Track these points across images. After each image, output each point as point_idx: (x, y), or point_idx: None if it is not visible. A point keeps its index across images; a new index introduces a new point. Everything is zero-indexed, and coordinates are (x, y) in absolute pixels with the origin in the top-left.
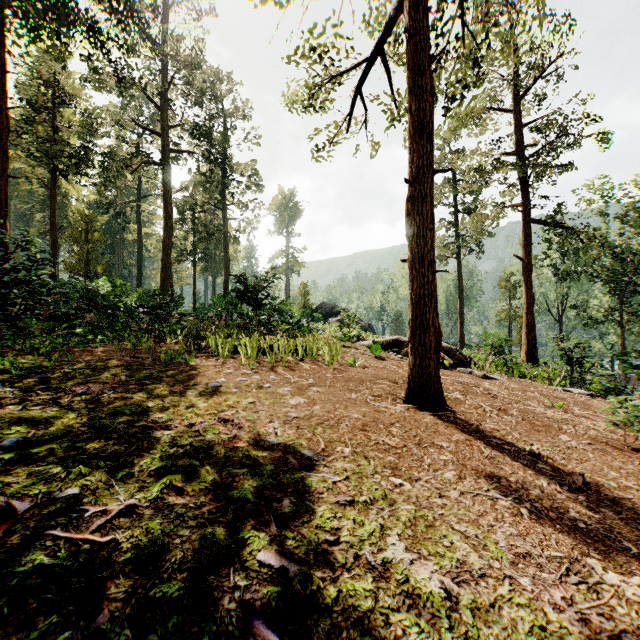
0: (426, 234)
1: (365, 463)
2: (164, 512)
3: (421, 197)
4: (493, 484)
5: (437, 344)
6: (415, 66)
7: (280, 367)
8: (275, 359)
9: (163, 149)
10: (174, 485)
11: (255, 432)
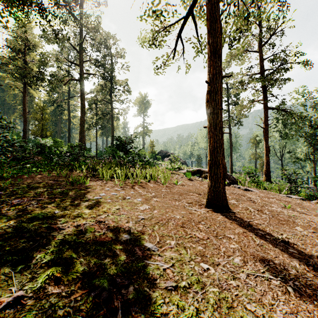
0: (218, 112)
1: (184, 252)
2: (42, 301)
3: (215, 91)
4: (266, 266)
5: (224, 174)
6: (211, 17)
7: (136, 186)
8: (134, 181)
9: (80, 73)
10: (55, 276)
11: (117, 230)
